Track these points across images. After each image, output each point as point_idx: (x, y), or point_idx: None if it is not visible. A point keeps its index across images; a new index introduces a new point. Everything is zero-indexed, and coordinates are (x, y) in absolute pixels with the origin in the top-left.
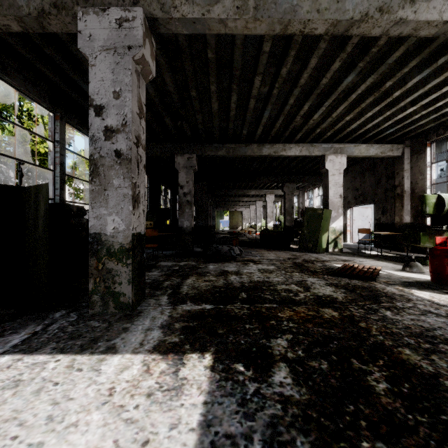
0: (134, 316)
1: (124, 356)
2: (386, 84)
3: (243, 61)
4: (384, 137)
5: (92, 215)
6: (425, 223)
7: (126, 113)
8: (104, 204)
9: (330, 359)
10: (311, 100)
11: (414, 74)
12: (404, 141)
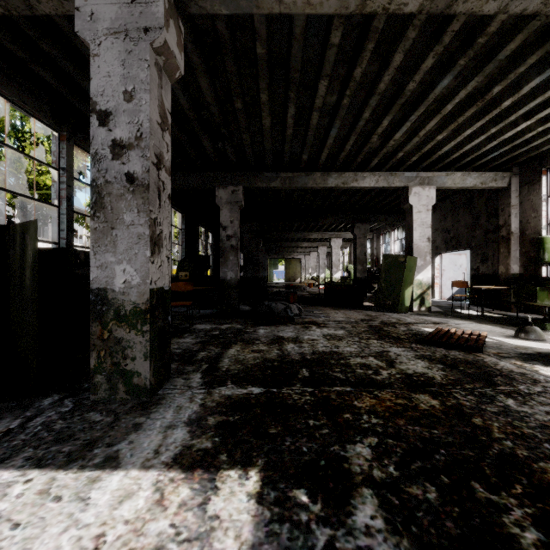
0: (152, 405)
1: (129, 474)
2: (493, 89)
3: (303, 60)
4: (485, 163)
5: (94, 263)
6: (539, 274)
7: (141, 121)
8: (111, 248)
9: (438, 482)
10: (393, 113)
11: (532, 75)
12: (512, 167)
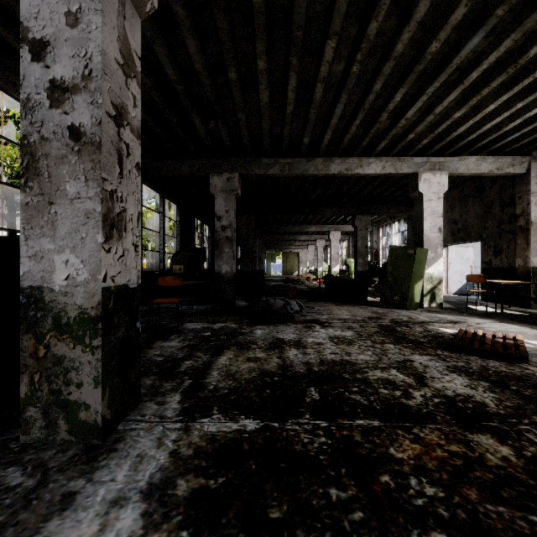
0: (103, 453)
1: None
2: (530, 50)
3: (308, 14)
4: (502, 147)
5: (25, 252)
6: None
7: (90, 53)
8: (49, 231)
9: None
10: (408, 84)
11: None
12: (531, 151)
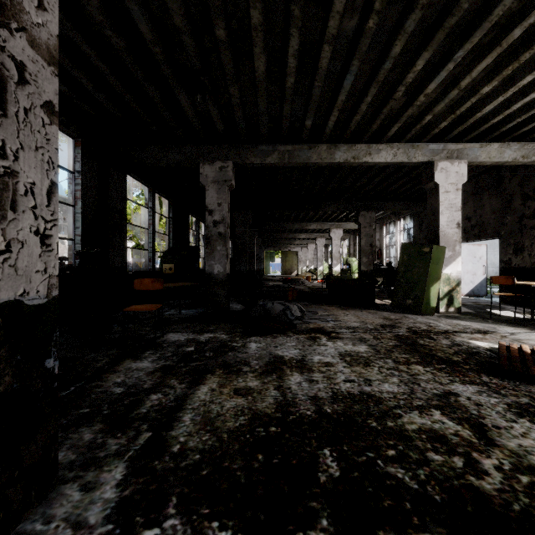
0: None
1: None
2: None
3: None
4: (529, 132)
5: None
6: None
7: None
8: None
9: None
10: (434, 45)
11: None
12: None
